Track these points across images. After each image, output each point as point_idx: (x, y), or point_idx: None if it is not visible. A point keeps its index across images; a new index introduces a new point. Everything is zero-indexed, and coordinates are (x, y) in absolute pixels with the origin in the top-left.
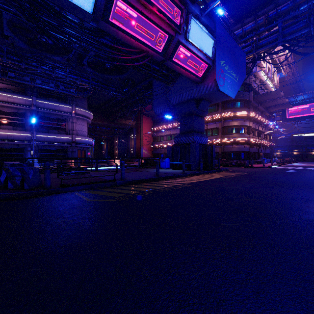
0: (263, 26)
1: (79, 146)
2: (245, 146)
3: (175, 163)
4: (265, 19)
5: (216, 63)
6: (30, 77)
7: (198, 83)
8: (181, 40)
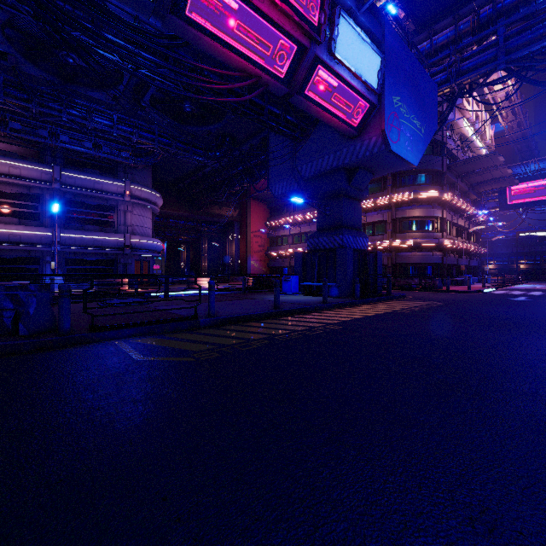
0: (470, 34)
1: (137, 255)
2: (434, 254)
3: (310, 284)
4: (474, 22)
5: (385, 100)
6: (48, 130)
7: (352, 138)
8: (321, 56)
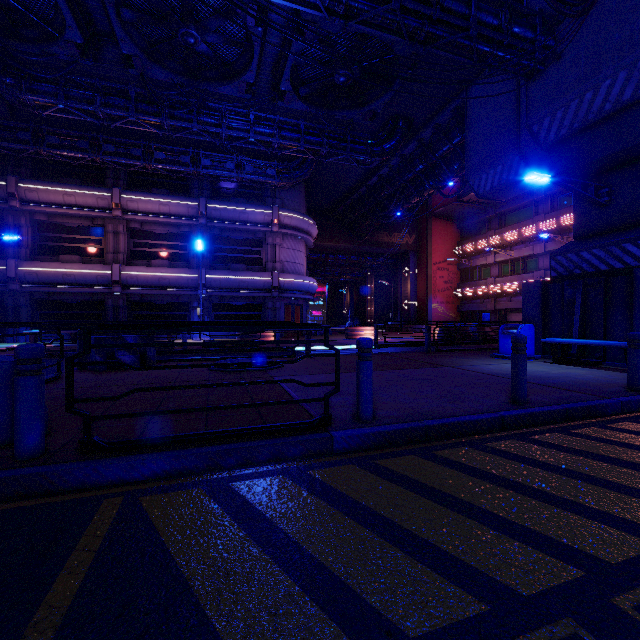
0: None
1: (287, 297)
2: None
3: (566, 341)
4: None
5: None
6: (190, 155)
7: None
8: None
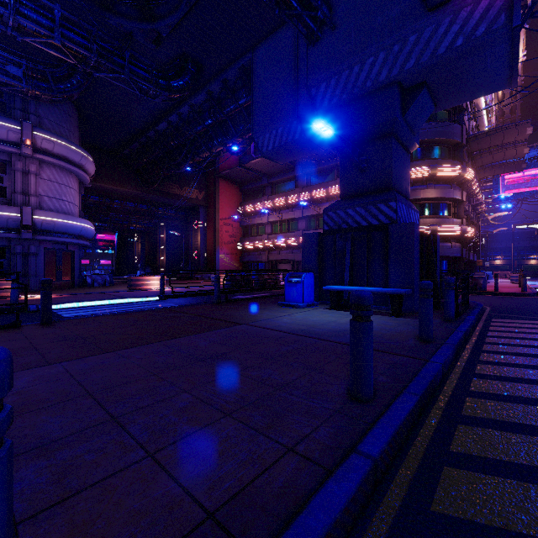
0: None
1: (49, 241)
2: (454, 246)
3: (344, 288)
4: None
5: None
6: None
7: (434, 8)
8: None
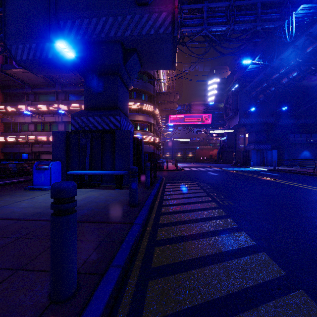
0: (188, 3)
1: None
2: (151, 146)
3: (84, 172)
4: None
5: None
6: None
7: (140, 4)
8: None
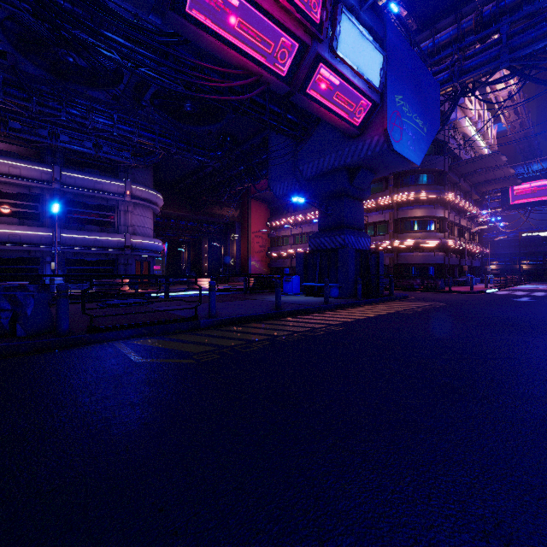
0: (473, 33)
1: (138, 255)
2: (437, 255)
3: (311, 284)
4: (476, 20)
5: (387, 99)
6: (48, 129)
7: (354, 137)
8: (322, 54)
